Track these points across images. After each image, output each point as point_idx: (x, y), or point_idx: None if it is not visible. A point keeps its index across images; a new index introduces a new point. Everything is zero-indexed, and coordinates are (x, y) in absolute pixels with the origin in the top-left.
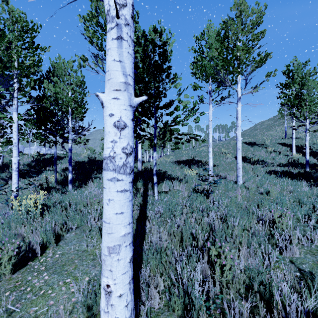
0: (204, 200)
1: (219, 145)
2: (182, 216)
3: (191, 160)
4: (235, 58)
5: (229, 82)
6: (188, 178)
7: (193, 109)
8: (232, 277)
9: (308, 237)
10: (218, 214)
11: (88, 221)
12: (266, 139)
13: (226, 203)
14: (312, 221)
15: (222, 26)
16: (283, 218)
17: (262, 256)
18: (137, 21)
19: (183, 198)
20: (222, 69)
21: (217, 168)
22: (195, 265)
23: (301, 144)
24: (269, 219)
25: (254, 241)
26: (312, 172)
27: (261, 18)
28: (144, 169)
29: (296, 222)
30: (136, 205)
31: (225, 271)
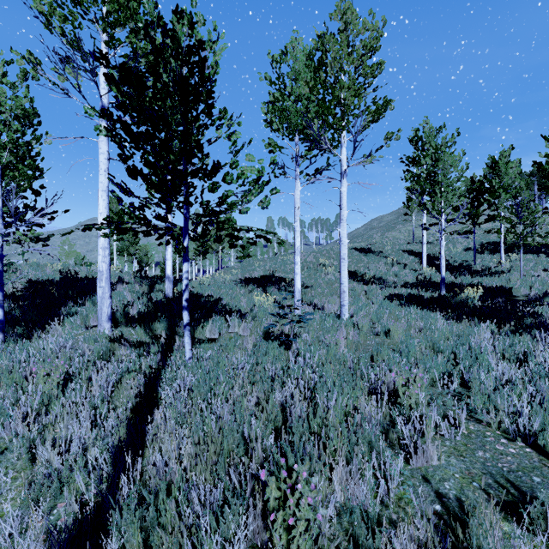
0: (282, 353)
1: (315, 252)
2: (232, 393)
3: (269, 278)
4: (337, 101)
5: (328, 142)
6: (258, 310)
7: (257, 181)
8: (314, 539)
9: (452, 422)
10: (302, 385)
11: (0, 429)
12: (385, 243)
13: (320, 358)
14: (454, 384)
15: (316, 44)
16: (412, 388)
17: (373, 480)
18: (155, 2)
19: (244, 350)
20: (316, 118)
21: (311, 290)
22: (237, 520)
23: (434, 253)
24: (388, 386)
25: (361, 442)
26: (450, 296)
27: (378, 41)
28: (178, 294)
29: (431, 386)
30: (143, 374)
31: (295, 540)
